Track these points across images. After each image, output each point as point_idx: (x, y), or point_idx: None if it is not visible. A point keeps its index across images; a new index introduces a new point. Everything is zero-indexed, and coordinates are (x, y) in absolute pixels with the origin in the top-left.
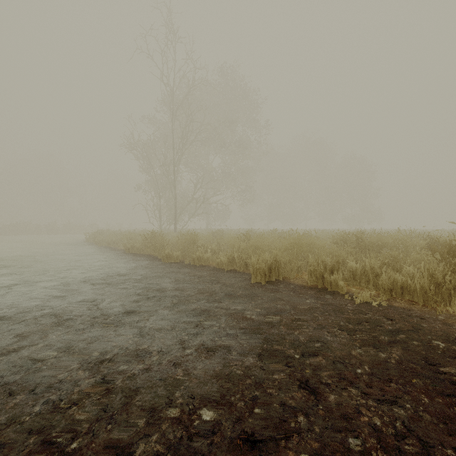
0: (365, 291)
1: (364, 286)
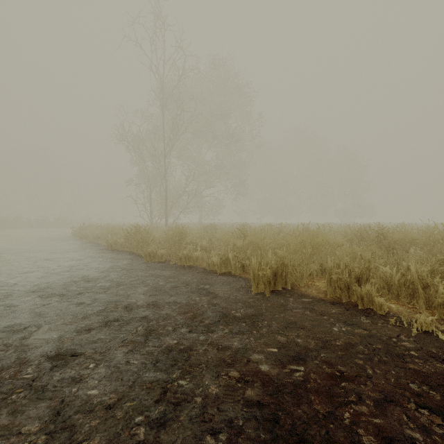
0: (423, 314)
1: (405, 300)
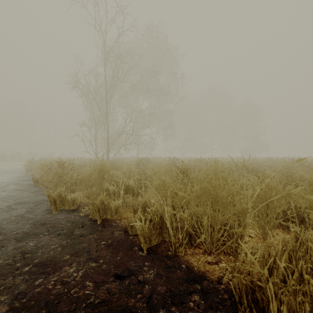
0: None
1: None
